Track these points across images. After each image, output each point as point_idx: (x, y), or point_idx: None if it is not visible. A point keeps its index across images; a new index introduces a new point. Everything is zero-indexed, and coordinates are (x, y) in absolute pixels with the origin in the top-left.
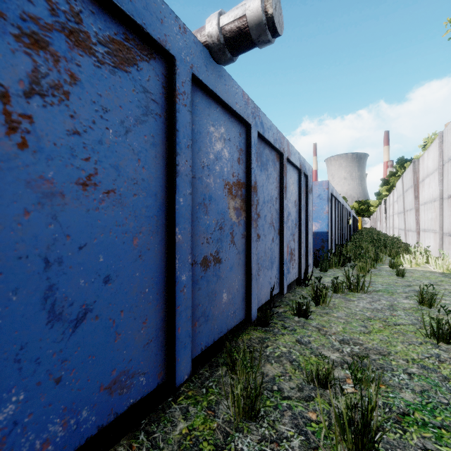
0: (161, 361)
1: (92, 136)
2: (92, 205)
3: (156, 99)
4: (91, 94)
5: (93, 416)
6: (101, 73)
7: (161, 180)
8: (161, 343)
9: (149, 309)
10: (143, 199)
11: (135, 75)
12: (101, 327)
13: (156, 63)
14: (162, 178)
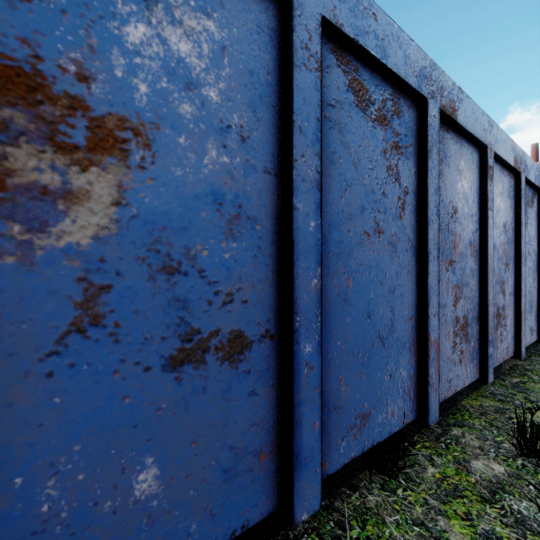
0: (536, 330)
1: (529, 236)
2: (529, 261)
3: (536, 212)
4: (529, 220)
5: (529, 337)
6: (529, 212)
7: (536, 247)
8: (536, 321)
9: (535, 304)
10: (534, 257)
11: (533, 206)
12: (530, 306)
13: (536, 196)
14: (536, 247)
